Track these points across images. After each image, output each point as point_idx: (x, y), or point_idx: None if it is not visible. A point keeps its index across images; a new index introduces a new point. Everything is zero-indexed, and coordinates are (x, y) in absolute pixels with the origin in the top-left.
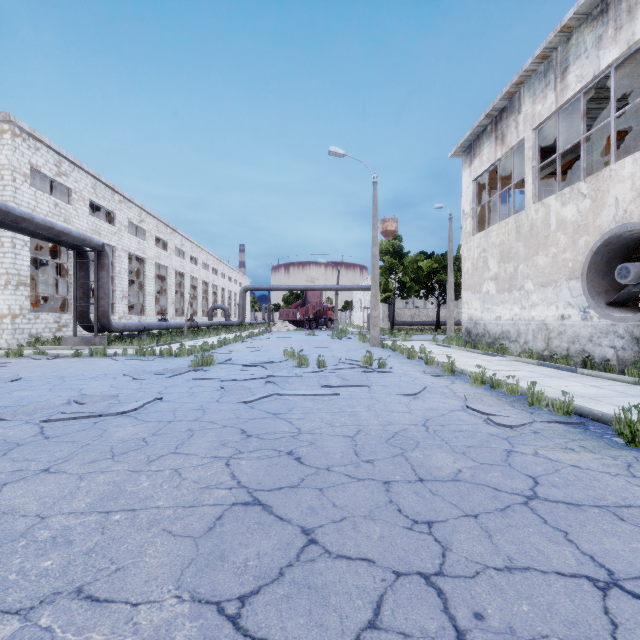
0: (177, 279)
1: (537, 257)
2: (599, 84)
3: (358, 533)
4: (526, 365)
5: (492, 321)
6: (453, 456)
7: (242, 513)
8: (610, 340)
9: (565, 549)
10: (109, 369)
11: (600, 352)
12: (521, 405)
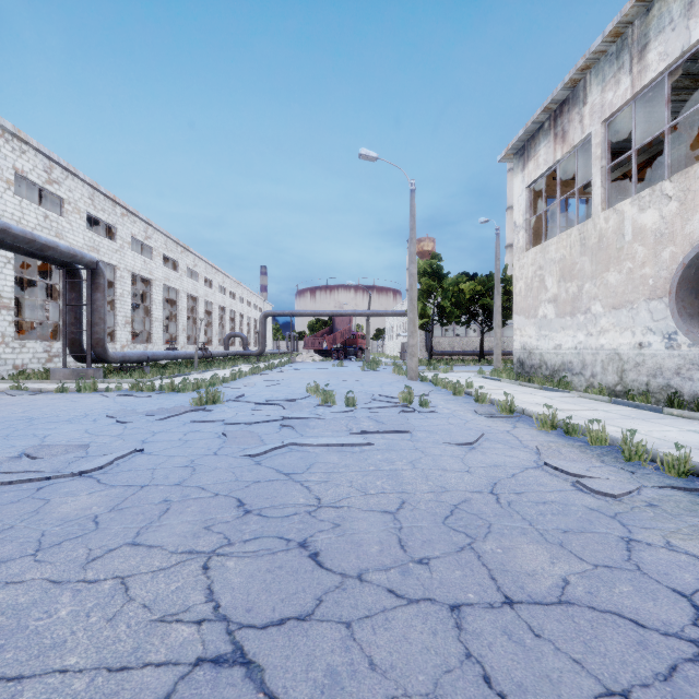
0: (189, 303)
1: (607, 274)
2: (679, 70)
3: None
4: (596, 403)
5: (550, 350)
6: (547, 550)
7: (208, 688)
8: None
9: None
10: (93, 408)
11: (691, 388)
12: (614, 460)
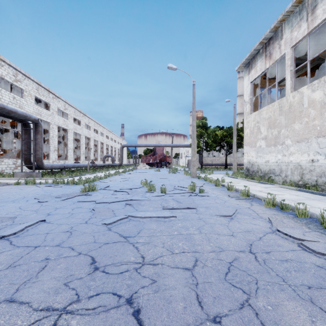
0: (86, 141)
1: (294, 124)
2: None
3: None
4: (290, 190)
5: (263, 163)
6: (304, 308)
7: None
8: None
9: None
10: (29, 193)
11: None
12: (315, 227)
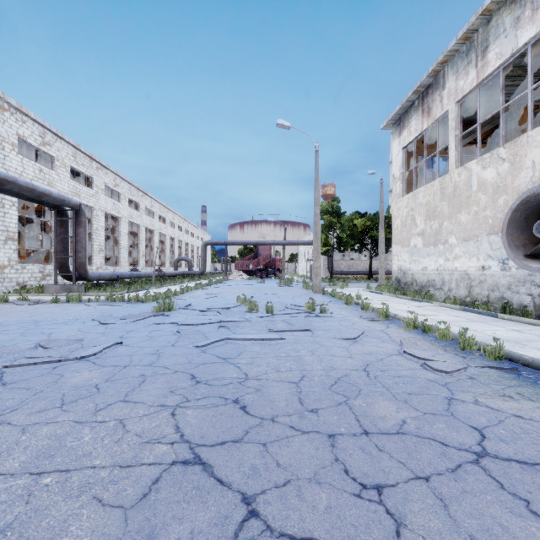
0: (147, 235)
1: (460, 215)
2: (514, 63)
3: (303, 502)
4: (451, 310)
5: (419, 271)
6: (396, 405)
7: (181, 475)
8: (527, 288)
9: (531, 525)
10: (81, 314)
11: (518, 299)
12: (453, 349)
